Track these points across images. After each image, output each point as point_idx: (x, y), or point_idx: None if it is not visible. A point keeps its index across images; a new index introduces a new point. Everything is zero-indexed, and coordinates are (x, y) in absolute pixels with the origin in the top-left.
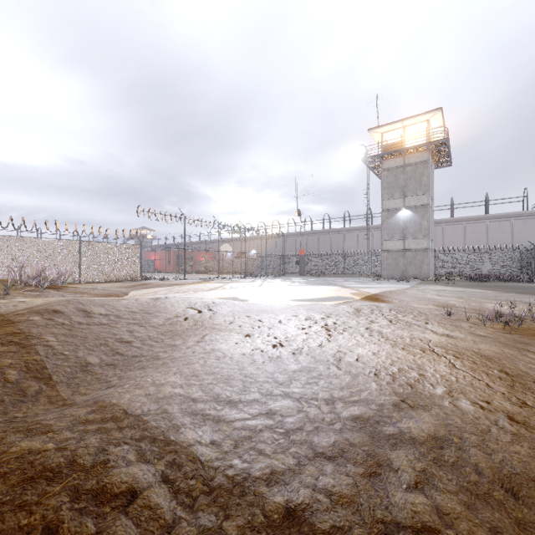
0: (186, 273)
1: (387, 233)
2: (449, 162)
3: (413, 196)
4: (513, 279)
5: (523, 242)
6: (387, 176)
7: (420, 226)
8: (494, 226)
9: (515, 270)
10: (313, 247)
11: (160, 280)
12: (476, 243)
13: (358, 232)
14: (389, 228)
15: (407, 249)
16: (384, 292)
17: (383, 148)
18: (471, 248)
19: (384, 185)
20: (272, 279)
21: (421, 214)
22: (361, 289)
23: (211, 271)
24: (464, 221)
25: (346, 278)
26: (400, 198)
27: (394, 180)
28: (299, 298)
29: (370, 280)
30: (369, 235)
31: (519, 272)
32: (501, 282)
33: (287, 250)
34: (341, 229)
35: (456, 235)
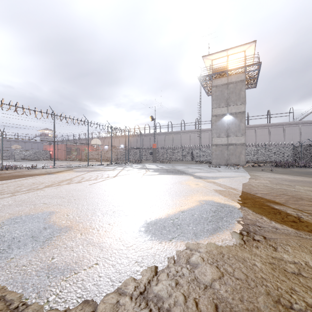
0: (72, 161)
1: (215, 132)
2: (254, 84)
3: (234, 106)
4: (306, 166)
5: (291, 140)
6: (215, 91)
7: (239, 127)
8: (273, 130)
9: (290, 158)
10: (161, 143)
11: (25, 169)
12: (263, 141)
13: (190, 134)
14: (217, 128)
15: (230, 144)
16: (250, 188)
17: (212, 71)
18: (263, 144)
19: (214, 98)
20: (131, 166)
21: (240, 118)
22: (217, 181)
23: (92, 158)
24: (255, 127)
25: (187, 165)
26: (225, 107)
27: (220, 94)
28: (155, 217)
29: (206, 167)
30: (201, 134)
31: (293, 159)
32: (301, 168)
33: (144, 145)
34: (179, 131)
35: (251, 136)
